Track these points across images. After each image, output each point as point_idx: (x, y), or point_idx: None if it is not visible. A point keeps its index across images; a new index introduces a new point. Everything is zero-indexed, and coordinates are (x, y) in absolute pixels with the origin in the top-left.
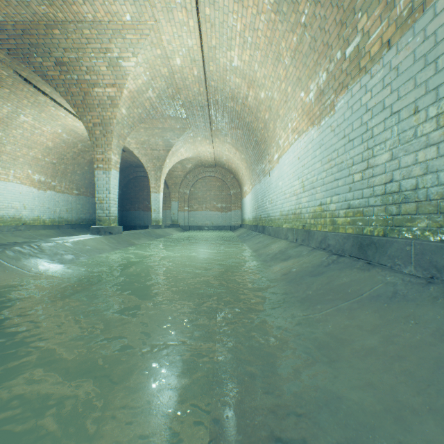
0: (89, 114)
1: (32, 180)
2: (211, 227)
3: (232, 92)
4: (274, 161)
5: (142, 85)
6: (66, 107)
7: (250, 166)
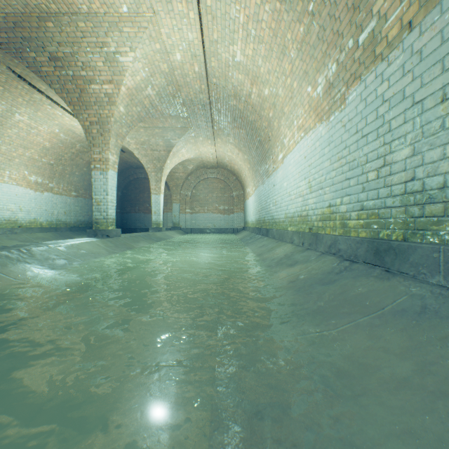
0: (86, 112)
1: (28, 181)
2: (214, 230)
3: (235, 89)
4: (278, 162)
5: (141, 82)
6: (63, 105)
7: (253, 167)
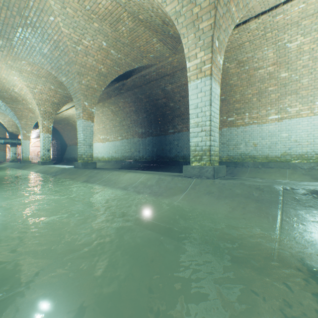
0: None
1: None
2: None
3: None
4: None
5: None
6: (282, 0)
7: None
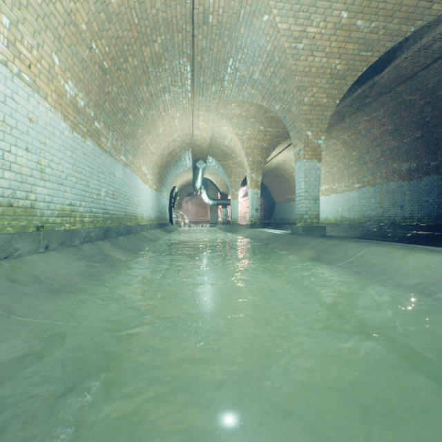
0: None
1: None
2: None
3: None
4: None
5: None
6: None
7: None
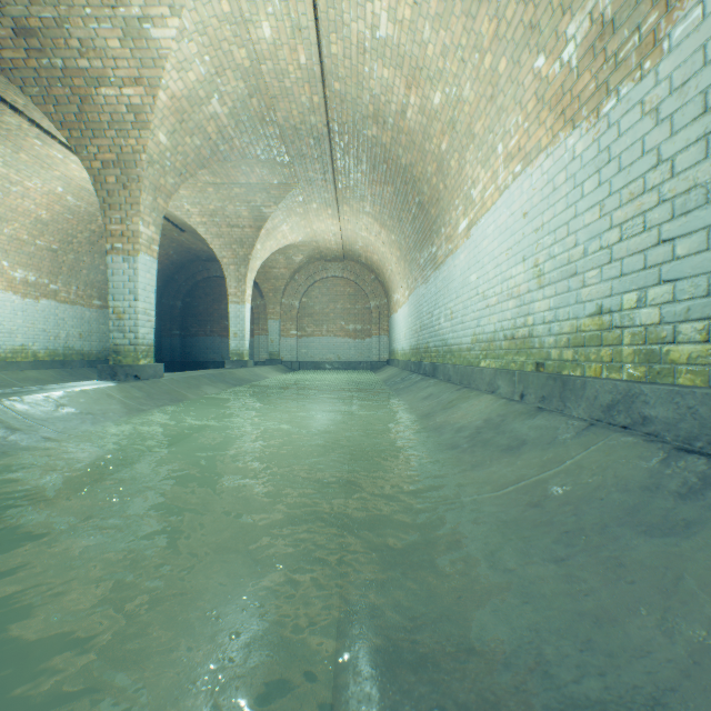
0: (94, 143)
1: (10, 279)
2: (338, 365)
3: (375, 103)
4: (458, 236)
5: (198, 85)
6: (64, 140)
7: (405, 255)
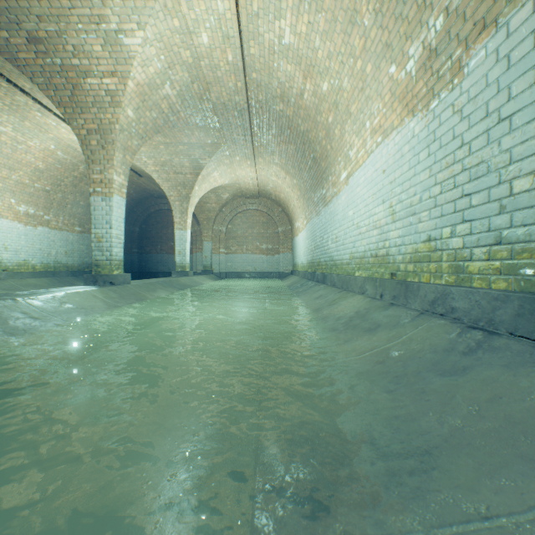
0: (81, 117)
1: (16, 212)
2: (254, 275)
3: (282, 88)
4: (340, 183)
5: (155, 76)
6: (57, 112)
7: (304, 195)
